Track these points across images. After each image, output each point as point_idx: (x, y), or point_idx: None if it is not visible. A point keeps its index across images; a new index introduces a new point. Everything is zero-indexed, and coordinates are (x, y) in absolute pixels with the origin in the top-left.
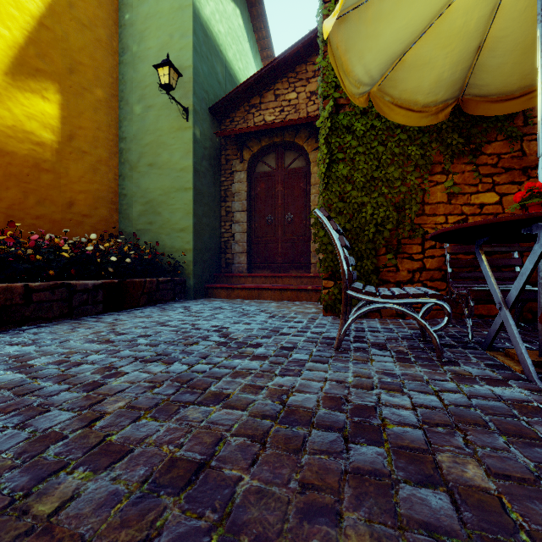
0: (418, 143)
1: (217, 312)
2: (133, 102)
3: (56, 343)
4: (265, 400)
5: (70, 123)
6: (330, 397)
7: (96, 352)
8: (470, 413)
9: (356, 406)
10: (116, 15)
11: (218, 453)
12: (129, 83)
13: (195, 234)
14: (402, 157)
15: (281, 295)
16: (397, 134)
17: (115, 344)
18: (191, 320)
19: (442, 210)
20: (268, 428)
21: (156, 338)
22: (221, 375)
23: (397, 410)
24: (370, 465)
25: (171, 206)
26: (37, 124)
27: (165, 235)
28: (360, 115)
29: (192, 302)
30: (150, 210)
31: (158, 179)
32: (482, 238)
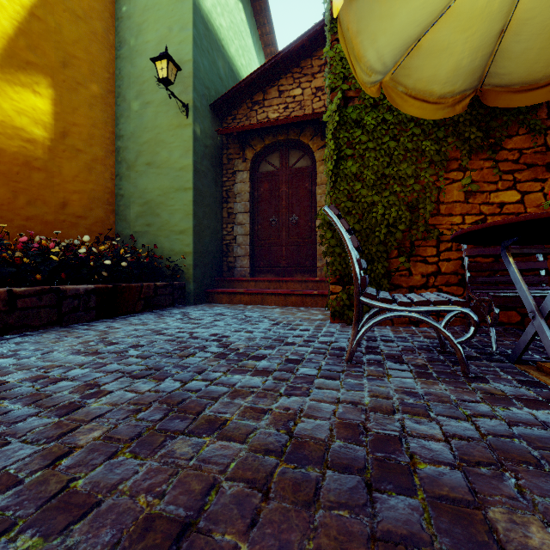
0: (433, 138)
1: (217, 318)
2: (130, 99)
3: (37, 355)
4: (268, 429)
5: (64, 119)
6: (345, 424)
7: (80, 366)
8: (515, 447)
9: (376, 436)
10: (113, 7)
11: (209, 507)
12: (127, 78)
13: (195, 236)
14: (416, 152)
15: (285, 300)
16: (410, 128)
17: (103, 356)
18: (189, 328)
19: (459, 210)
20: (271, 468)
21: (149, 348)
22: (218, 395)
23: (427, 442)
24: (404, 526)
25: (170, 207)
26: (28, 120)
27: (164, 237)
28: (370, 108)
29: (192, 308)
30: (148, 211)
31: (157, 179)
32: (510, 238)
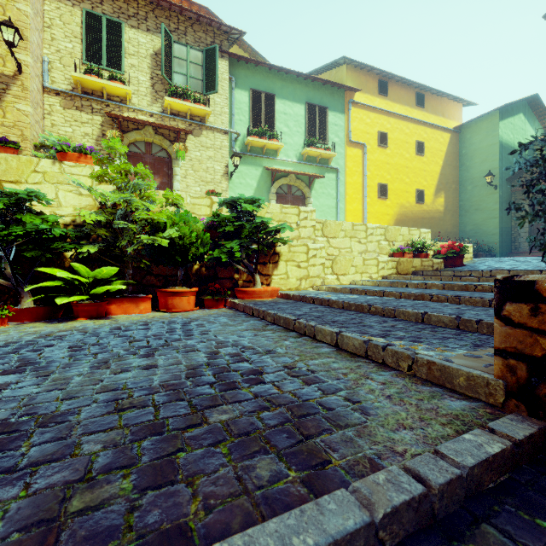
0: None
1: None
2: (466, 185)
3: None
4: None
5: (446, 202)
6: None
7: None
8: None
9: None
10: (458, 152)
11: None
12: (465, 178)
13: (499, 235)
14: None
15: None
16: None
17: None
18: None
19: None
20: None
21: None
22: None
23: None
24: None
25: (487, 225)
26: (439, 206)
27: (484, 237)
28: None
29: None
30: (475, 228)
31: (480, 215)
32: None
